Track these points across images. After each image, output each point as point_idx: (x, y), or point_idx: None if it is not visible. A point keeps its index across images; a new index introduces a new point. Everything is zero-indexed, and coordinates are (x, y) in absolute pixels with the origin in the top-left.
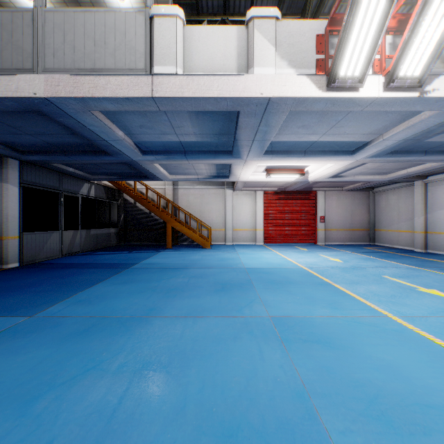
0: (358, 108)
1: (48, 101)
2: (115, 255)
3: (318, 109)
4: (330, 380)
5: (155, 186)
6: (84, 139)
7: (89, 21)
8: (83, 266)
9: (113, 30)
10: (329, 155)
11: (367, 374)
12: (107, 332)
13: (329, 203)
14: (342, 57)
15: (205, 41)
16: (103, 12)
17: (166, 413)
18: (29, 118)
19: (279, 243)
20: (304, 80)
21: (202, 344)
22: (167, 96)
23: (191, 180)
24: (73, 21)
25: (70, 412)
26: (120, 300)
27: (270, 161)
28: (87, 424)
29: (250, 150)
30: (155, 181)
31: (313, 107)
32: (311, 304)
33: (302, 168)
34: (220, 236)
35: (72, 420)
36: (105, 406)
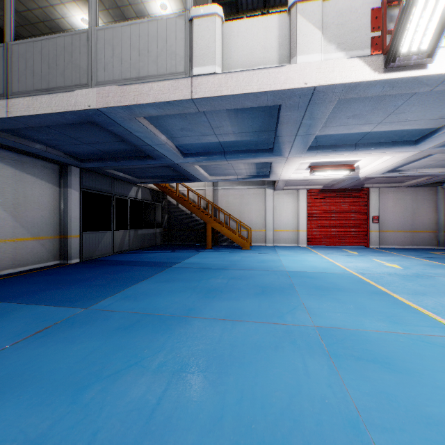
0: (425, 88)
1: (100, 112)
2: (159, 254)
3: (373, 94)
4: (392, 410)
5: (195, 188)
6: (132, 145)
7: (134, 32)
8: (131, 264)
9: (155, 38)
10: (386, 146)
11: (442, 410)
12: (149, 329)
13: (385, 201)
14: (404, 30)
15: (244, 36)
16: (147, 22)
17: (202, 421)
18: (86, 130)
19: (324, 246)
20: (355, 62)
21: (240, 350)
22: (206, 96)
23: (230, 180)
24: (121, 34)
25: (113, 406)
26: (162, 298)
27: (314, 158)
28: (128, 421)
29: (292, 147)
30: (196, 183)
31: (366, 93)
32: (364, 315)
33: (351, 164)
34: (260, 237)
35: (114, 414)
36: (144, 404)
